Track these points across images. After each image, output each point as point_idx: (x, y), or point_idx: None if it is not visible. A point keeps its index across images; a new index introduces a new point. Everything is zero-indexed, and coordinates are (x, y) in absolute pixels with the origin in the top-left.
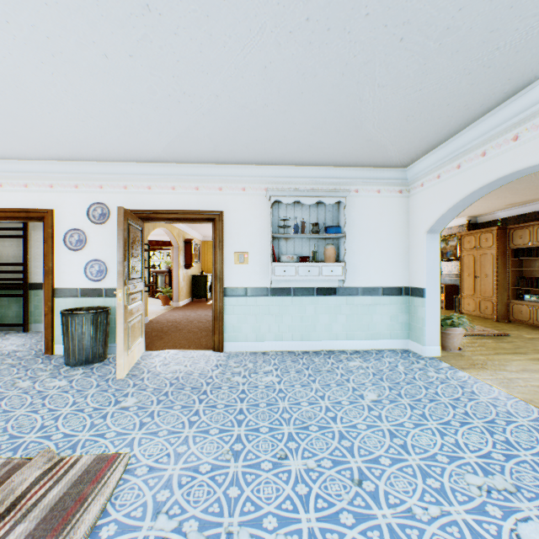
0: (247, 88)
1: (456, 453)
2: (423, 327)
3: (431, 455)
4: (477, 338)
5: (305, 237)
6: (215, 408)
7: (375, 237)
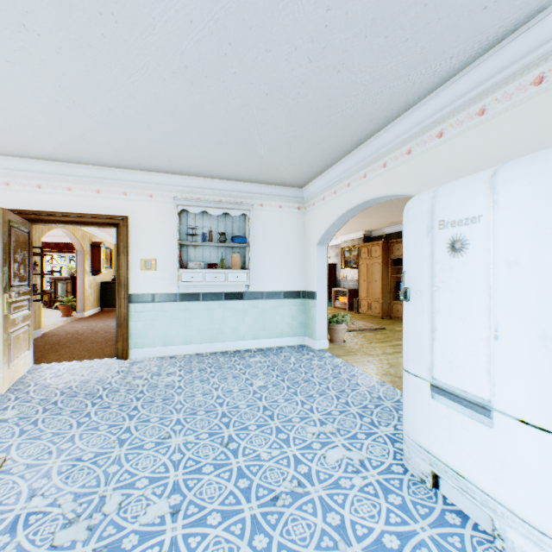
0: (141, 108)
1: (308, 414)
2: (314, 324)
3: (289, 418)
4: (362, 332)
5: (213, 245)
6: (108, 409)
7: (277, 247)
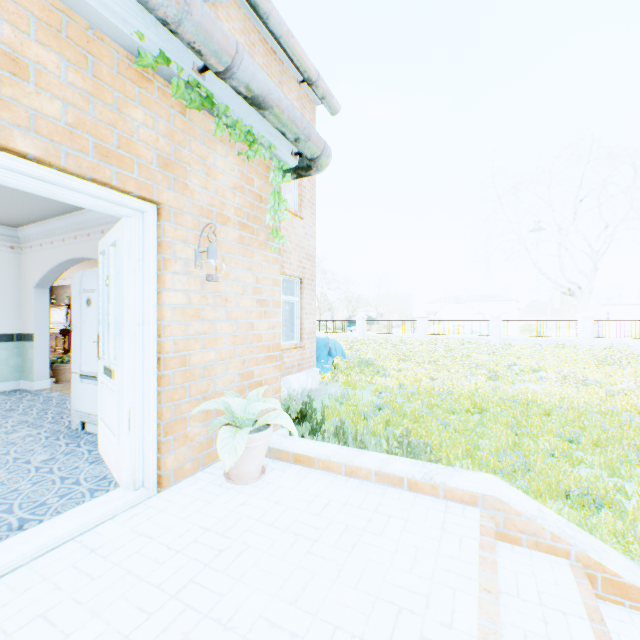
0: None
1: (3, 425)
2: (33, 366)
3: None
4: None
5: None
6: None
7: None
